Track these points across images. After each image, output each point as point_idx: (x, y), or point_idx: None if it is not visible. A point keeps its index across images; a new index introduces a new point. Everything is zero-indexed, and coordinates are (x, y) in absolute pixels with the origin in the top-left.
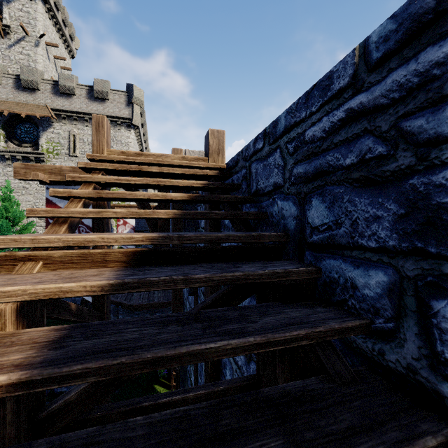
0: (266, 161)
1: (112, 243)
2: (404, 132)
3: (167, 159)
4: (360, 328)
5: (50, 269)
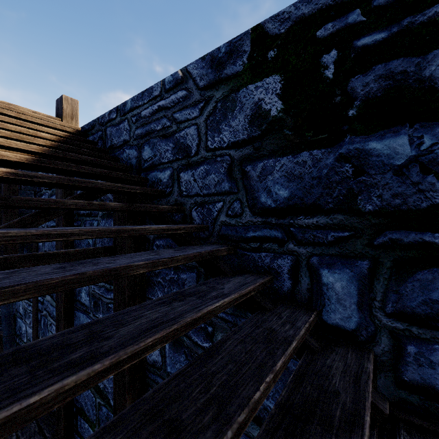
0: (118, 126)
1: (13, 146)
2: (174, 118)
3: (21, 109)
4: (161, 192)
5: None
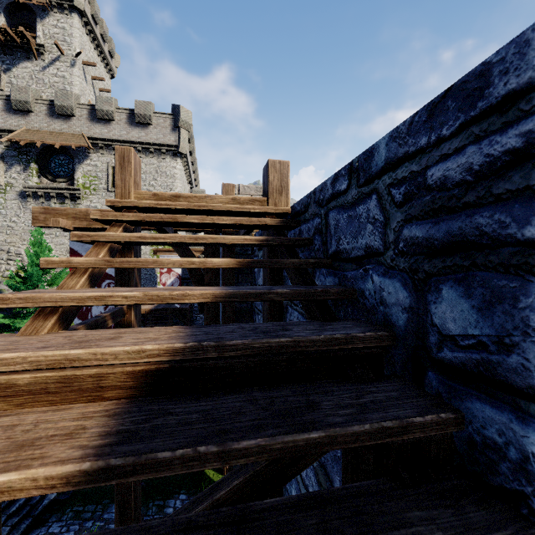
0: (352, 210)
1: (109, 360)
2: None
3: (212, 204)
4: None
5: (11, 405)
